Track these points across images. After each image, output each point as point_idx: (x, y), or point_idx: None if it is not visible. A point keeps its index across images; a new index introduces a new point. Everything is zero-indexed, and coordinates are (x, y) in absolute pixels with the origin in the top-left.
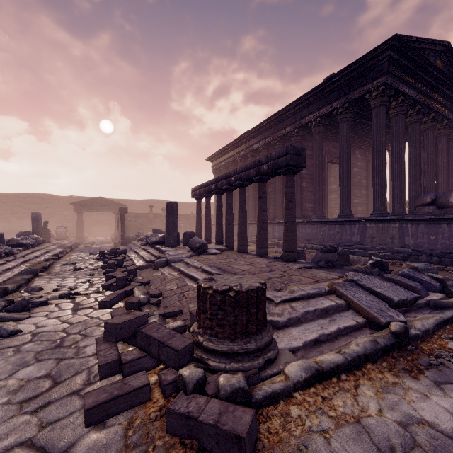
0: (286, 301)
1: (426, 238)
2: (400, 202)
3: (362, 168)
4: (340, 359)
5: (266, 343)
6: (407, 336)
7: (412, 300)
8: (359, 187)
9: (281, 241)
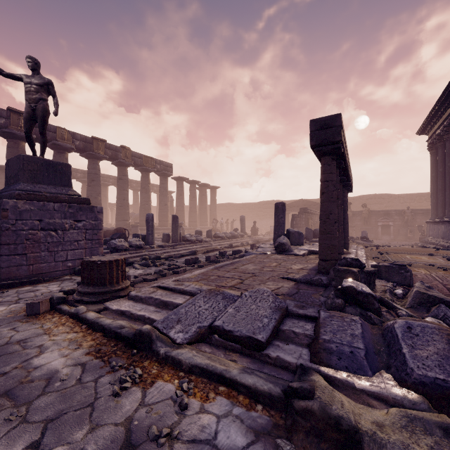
0: (160, 287)
1: None
2: None
3: None
4: (91, 317)
5: (86, 292)
6: (142, 342)
7: (246, 339)
8: None
9: None
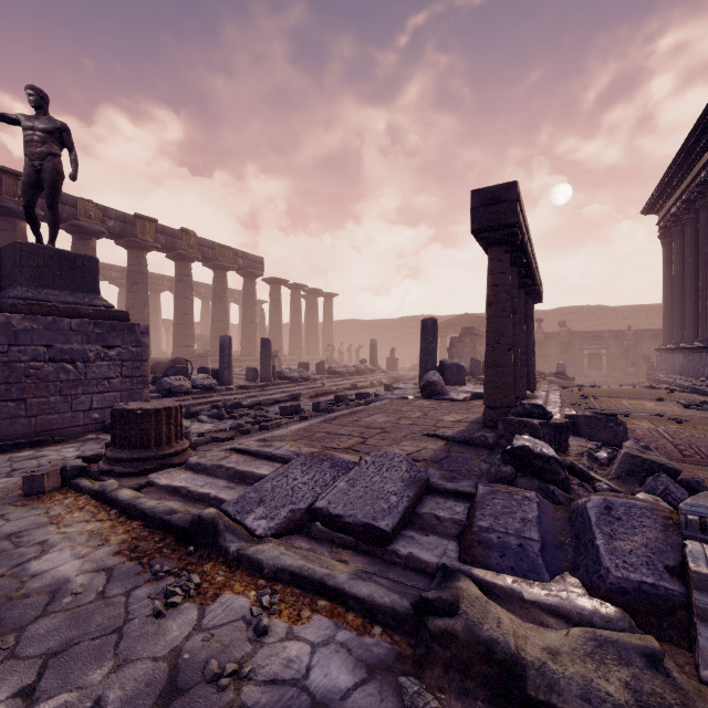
0: (236, 450)
1: None
2: None
3: None
4: (125, 497)
5: (118, 458)
6: (203, 534)
7: (362, 528)
8: None
9: None
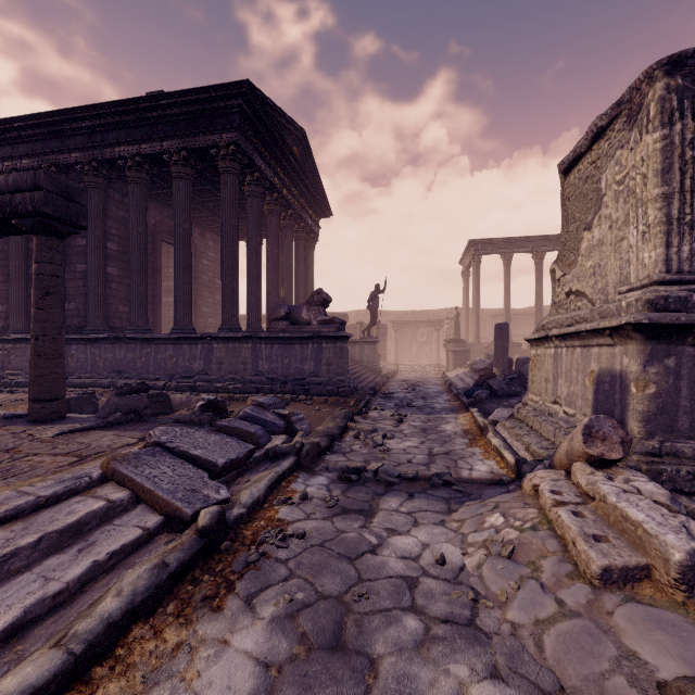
0: None
1: (281, 362)
2: (257, 314)
3: (216, 261)
4: (52, 666)
5: None
6: (223, 526)
7: (246, 456)
8: (212, 290)
9: None
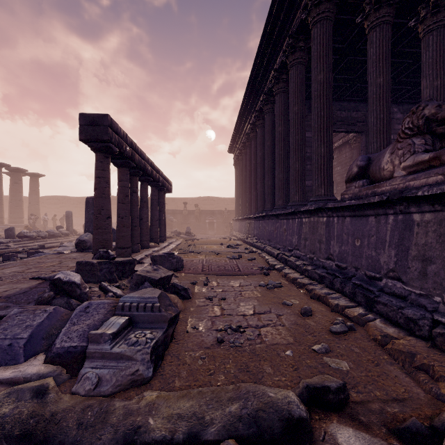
0: None
1: (351, 245)
2: None
3: None
4: None
5: None
6: None
7: None
8: None
9: (255, 240)
